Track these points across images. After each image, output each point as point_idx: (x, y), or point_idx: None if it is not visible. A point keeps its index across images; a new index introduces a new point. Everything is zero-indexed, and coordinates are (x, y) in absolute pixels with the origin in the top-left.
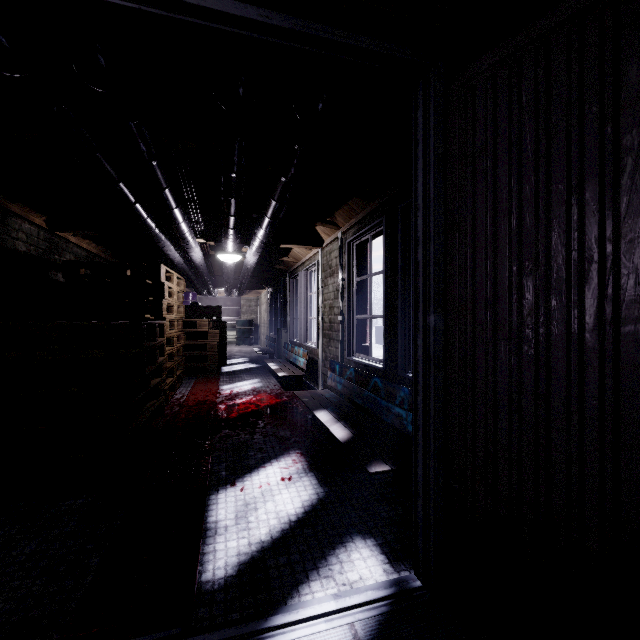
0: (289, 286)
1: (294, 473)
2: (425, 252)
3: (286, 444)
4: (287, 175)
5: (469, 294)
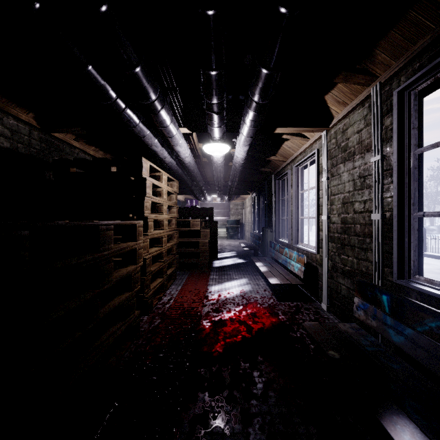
0: (274, 187)
1: None
2: None
3: None
4: None
5: None
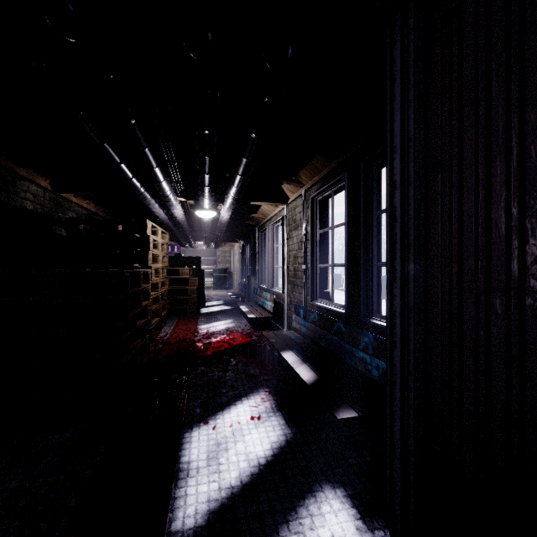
0: (258, 239)
1: (263, 412)
2: (403, 196)
3: (255, 382)
4: (256, 130)
5: (454, 240)
